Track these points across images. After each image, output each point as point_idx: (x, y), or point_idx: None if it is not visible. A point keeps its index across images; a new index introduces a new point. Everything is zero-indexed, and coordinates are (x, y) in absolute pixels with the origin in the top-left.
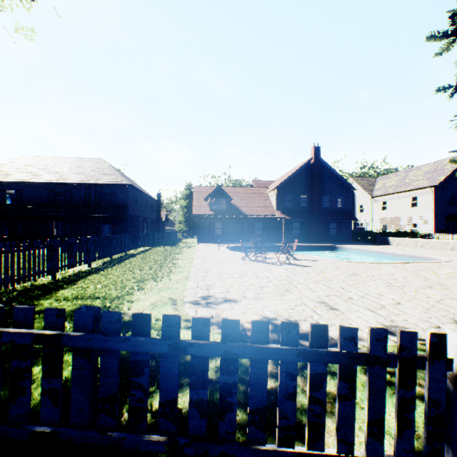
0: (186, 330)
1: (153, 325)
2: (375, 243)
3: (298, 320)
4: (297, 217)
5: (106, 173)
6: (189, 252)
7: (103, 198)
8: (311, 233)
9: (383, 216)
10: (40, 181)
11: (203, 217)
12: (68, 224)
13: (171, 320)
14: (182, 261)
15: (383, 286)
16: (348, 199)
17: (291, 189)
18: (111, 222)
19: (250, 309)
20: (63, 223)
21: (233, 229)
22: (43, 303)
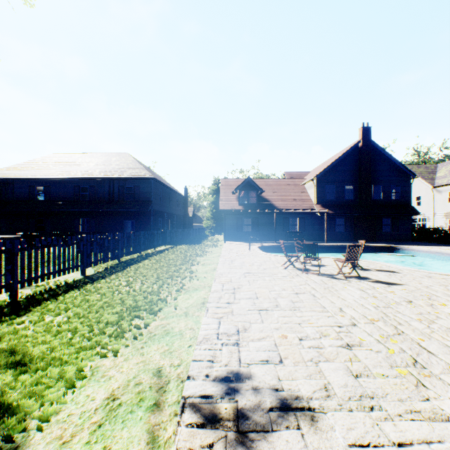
0: None
1: None
2: (448, 244)
3: None
4: (341, 211)
5: (130, 167)
6: (214, 253)
7: (128, 194)
8: (359, 230)
9: None
10: (66, 176)
11: (231, 212)
12: (93, 220)
13: None
14: (202, 268)
15: None
16: (407, 189)
17: (334, 179)
18: (134, 218)
19: None
20: (88, 219)
21: (264, 226)
22: None
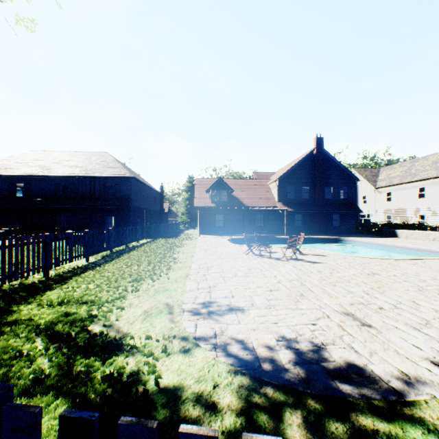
0: (182, 355)
1: (142, 347)
2: (381, 236)
3: (325, 343)
4: (299, 209)
5: (110, 166)
6: (190, 245)
7: (107, 191)
8: (314, 224)
9: (388, 207)
10: (47, 174)
11: (205, 209)
12: (74, 216)
13: (135, 435)
14: (182, 255)
15: (413, 291)
16: (352, 190)
17: (293, 180)
18: (115, 214)
19: (261, 323)
20: (69, 215)
21: (234, 221)
22: (22, 309)
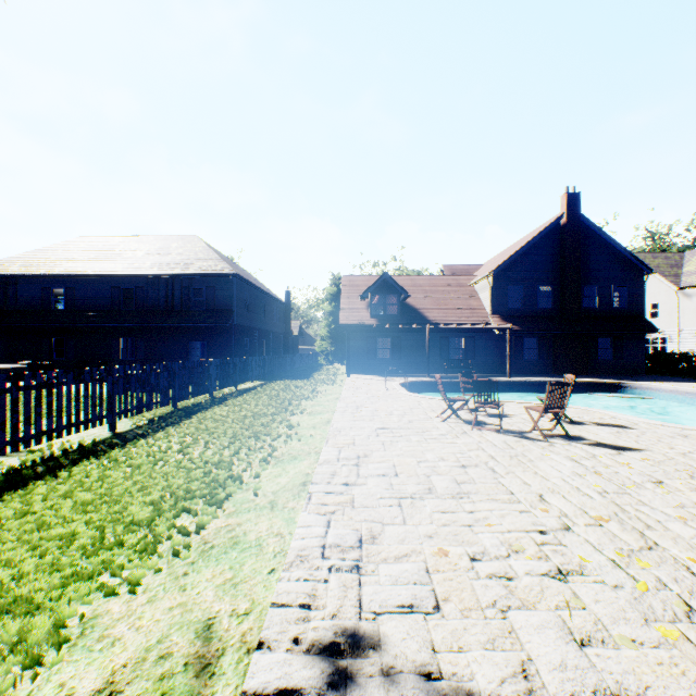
0: None
1: None
2: None
3: None
4: (533, 327)
5: (200, 257)
6: (329, 394)
7: (197, 300)
8: (561, 356)
9: None
10: (99, 272)
11: (358, 328)
12: (141, 341)
13: None
14: (309, 419)
15: None
16: (637, 292)
17: (521, 275)
18: (206, 338)
19: None
20: (133, 339)
21: (410, 350)
22: None
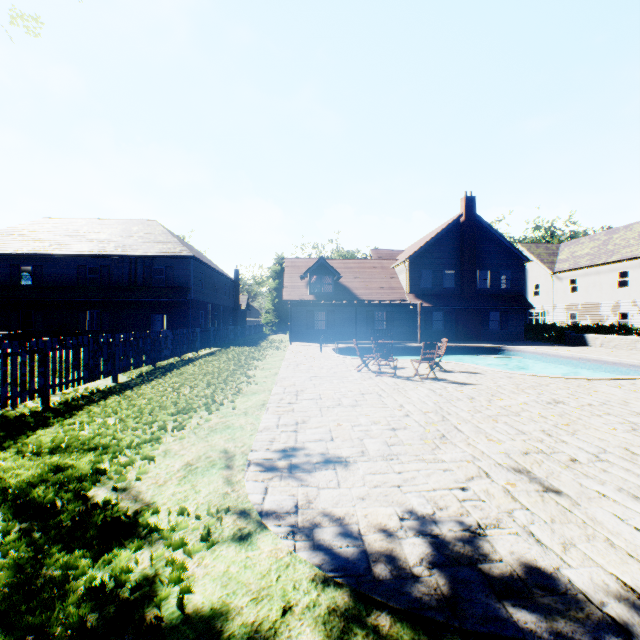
0: (235, 546)
1: (167, 532)
2: (563, 343)
3: (483, 524)
4: (439, 303)
5: (160, 240)
6: (276, 356)
7: (156, 277)
8: (461, 327)
9: (572, 301)
10: (66, 252)
11: (299, 303)
12: (106, 314)
13: None
14: (262, 372)
15: (624, 430)
16: (519, 276)
17: (430, 261)
18: (166, 311)
19: (375, 487)
20: (98, 312)
21: (342, 321)
22: None
